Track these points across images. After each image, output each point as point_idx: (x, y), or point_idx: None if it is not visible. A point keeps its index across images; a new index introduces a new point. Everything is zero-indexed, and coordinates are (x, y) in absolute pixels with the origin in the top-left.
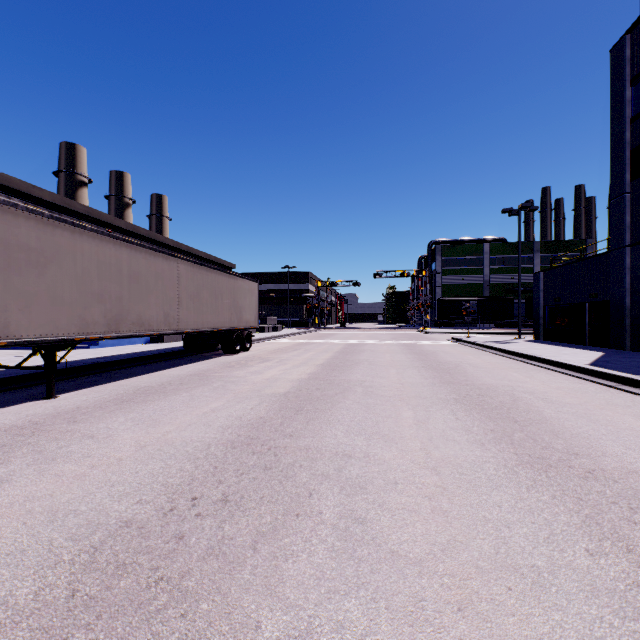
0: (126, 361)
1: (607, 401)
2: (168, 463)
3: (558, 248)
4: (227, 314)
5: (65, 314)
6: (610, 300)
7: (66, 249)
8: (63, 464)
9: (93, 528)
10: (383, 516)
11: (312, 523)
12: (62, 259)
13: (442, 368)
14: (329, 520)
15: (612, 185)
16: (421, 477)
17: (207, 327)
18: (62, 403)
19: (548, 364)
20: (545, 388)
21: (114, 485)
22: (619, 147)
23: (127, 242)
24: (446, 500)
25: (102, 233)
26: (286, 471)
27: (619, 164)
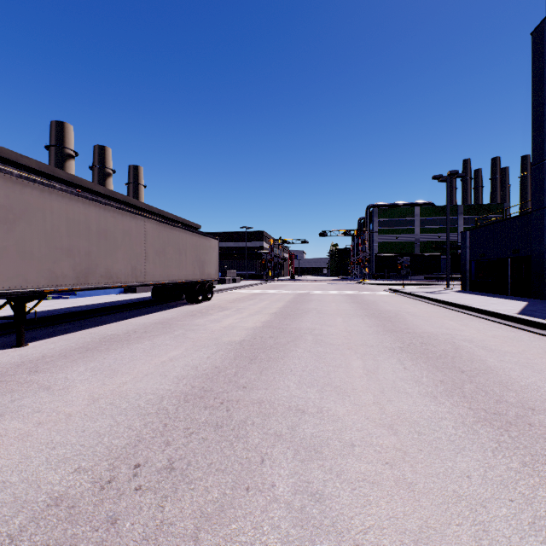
0: (98, 310)
1: (544, 350)
2: (117, 420)
3: (479, 211)
4: (190, 268)
5: (34, 267)
6: (531, 255)
7: (35, 207)
8: (9, 421)
9: (17, 508)
10: (342, 490)
11: (263, 500)
12: (31, 216)
13: (383, 316)
14: (282, 496)
15: (533, 153)
16: (378, 437)
17: (172, 279)
18: (29, 351)
19: (479, 313)
20: (482, 336)
21: (55, 448)
22: (540, 119)
23: (96, 201)
24: (409, 468)
25: (71, 192)
26: (237, 430)
27: (540, 134)
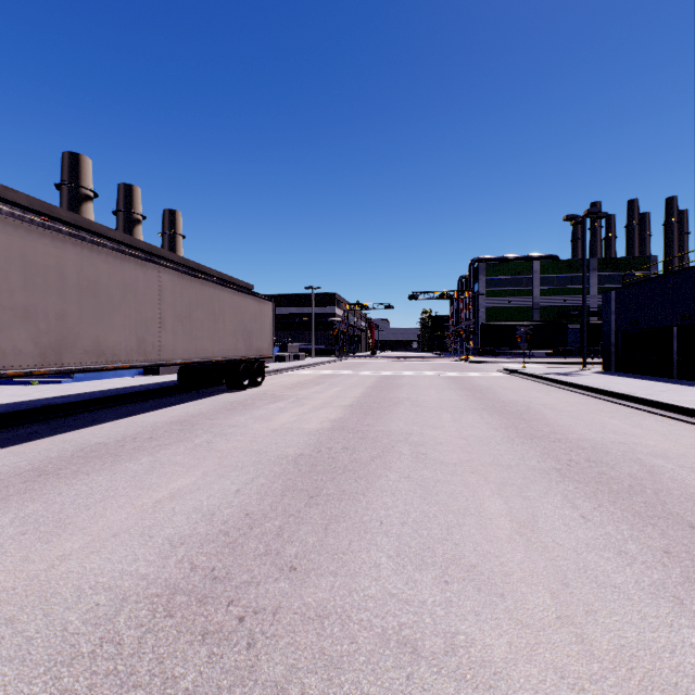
0: (94, 401)
1: None
2: None
3: (617, 266)
4: (231, 340)
5: None
6: None
7: None
8: None
9: None
10: None
11: None
12: None
13: (510, 411)
14: None
15: None
16: None
17: (203, 357)
18: None
19: (649, 406)
20: (677, 447)
21: None
22: None
23: (76, 237)
24: None
25: (31, 221)
26: None
27: None
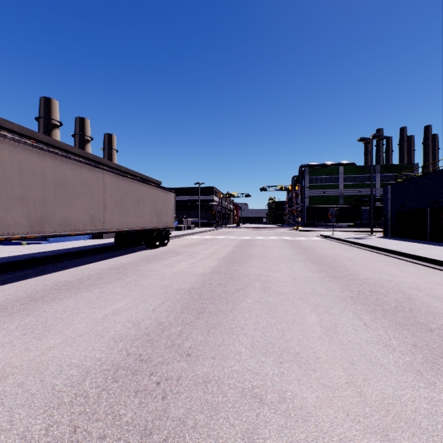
0: (62, 255)
1: None
2: (13, 417)
3: (393, 170)
4: (148, 217)
5: None
6: None
7: None
8: None
9: None
10: None
11: None
12: None
13: (323, 261)
14: None
15: None
16: None
17: (130, 227)
18: None
19: (410, 258)
20: (426, 283)
21: None
22: None
23: (52, 153)
24: None
25: (25, 143)
26: (172, 441)
27: None
